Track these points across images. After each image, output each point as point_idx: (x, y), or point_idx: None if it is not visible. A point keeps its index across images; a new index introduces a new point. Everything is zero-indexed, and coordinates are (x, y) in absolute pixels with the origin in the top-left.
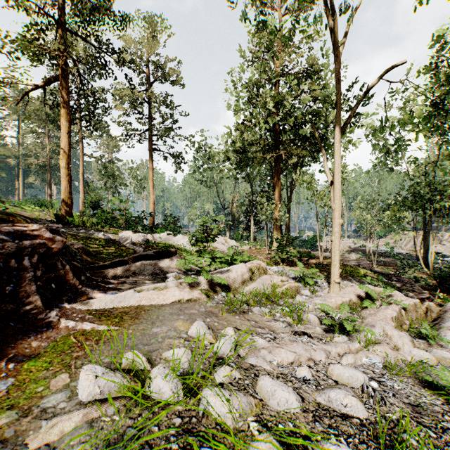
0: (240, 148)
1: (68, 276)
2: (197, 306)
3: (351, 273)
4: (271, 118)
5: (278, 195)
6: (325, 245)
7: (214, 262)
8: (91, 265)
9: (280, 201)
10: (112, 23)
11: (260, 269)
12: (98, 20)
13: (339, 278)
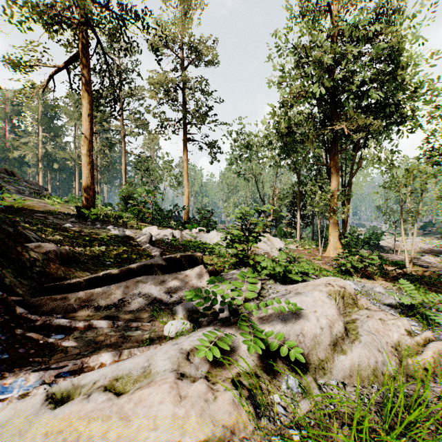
0: (284, 129)
1: None
2: None
3: None
4: (329, 81)
5: (335, 183)
6: (386, 245)
7: (258, 274)
8: (60, 281)
9: (337, 190)
10: None
11: (346, 297)
12: None
13: None
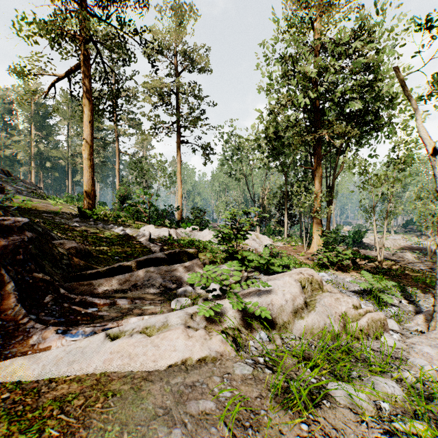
0: (272, 134)
1: (8, 302)
2: (216, 378)
3: (433, 285)
4: (311, 92)
5: (318, 184)
6: (369, 242)
7: (245, 267)
8: (82, 272)
9: (321, 191)
10: (135, 4)
11: (313, 283)
12: (121, 3)
13: (419, 291)
